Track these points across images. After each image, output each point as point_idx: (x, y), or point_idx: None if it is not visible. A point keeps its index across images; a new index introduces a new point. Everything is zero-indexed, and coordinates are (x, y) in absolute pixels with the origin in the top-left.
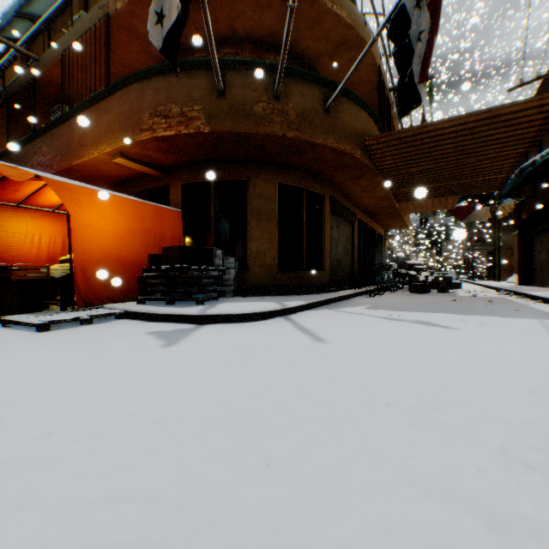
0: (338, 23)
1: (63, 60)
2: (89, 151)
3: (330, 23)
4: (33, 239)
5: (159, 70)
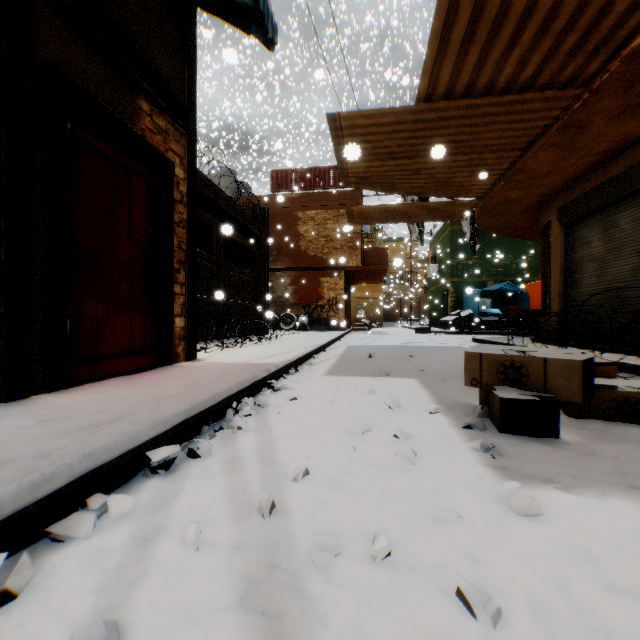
0: None
1: None
2: None
3: None
4: None
5: None
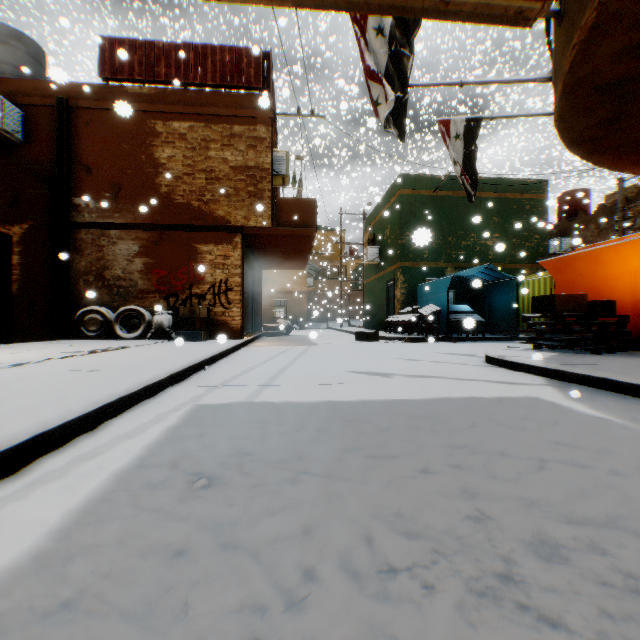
0: None
1: None
2: None
3: None
4: None
5: None
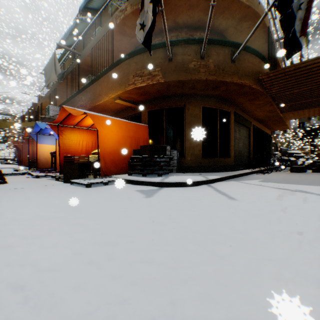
0: (240, 6)
1: (91, 53)
2: (103, 97)
3: (235, 7)
4: (79, 143)
5: (138, 52)
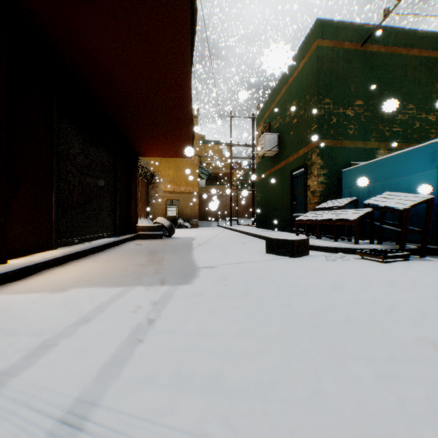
0: None
1: None
2: None
3: None
4: None
5: None
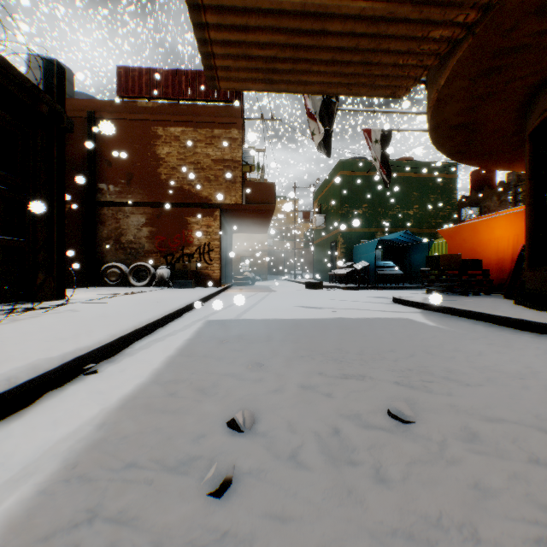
0: None
1: None
2: None
3: None
4: None
5: None
